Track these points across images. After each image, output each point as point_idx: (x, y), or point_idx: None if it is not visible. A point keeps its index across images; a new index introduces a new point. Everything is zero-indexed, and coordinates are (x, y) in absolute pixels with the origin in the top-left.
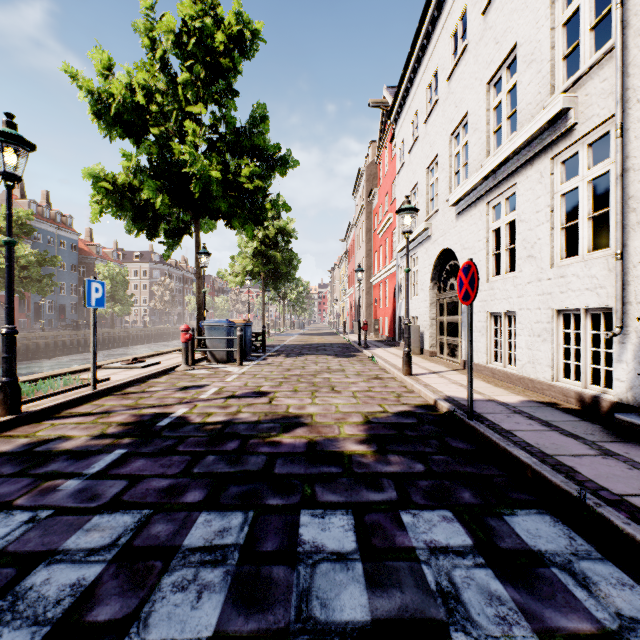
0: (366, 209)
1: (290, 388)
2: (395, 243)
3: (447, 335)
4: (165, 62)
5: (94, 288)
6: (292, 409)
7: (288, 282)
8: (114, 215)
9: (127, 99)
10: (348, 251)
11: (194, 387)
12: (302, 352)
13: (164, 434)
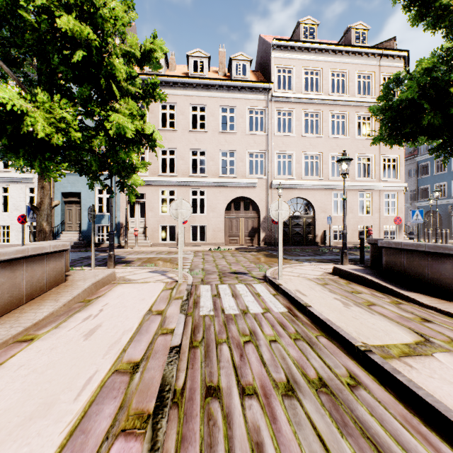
0: None
1: None
2: None
3: None
4: None
5: None
6: None
7: None
8: None
9: None
10: None
11: None
12: None
13: None
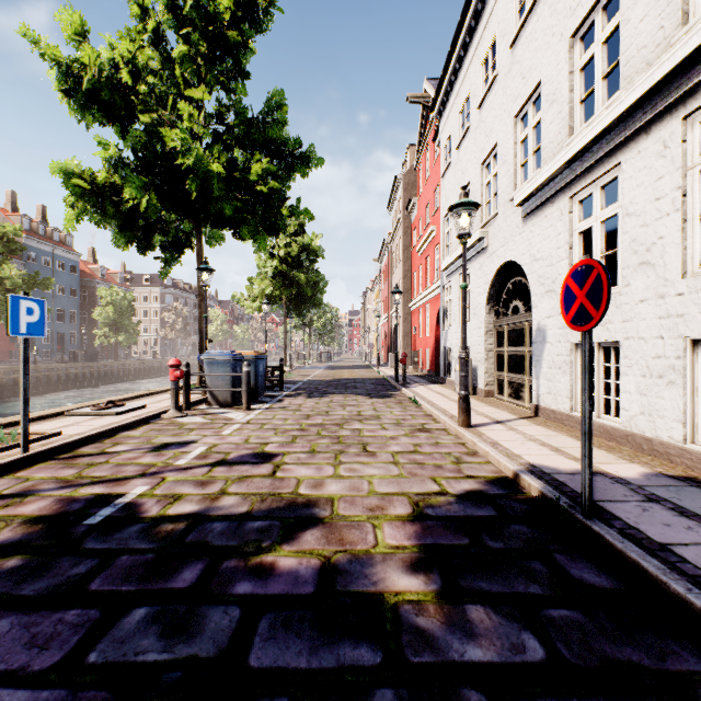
0: (403, 223)
1: (306, 447)
2: (438, 261)
3: (509, 371)
4: (159, 36)
5: (25, 308)
6: (304, 487)
7: (314, 308)
8: (96, 223)
9: (103, 71)
10: (382, 273)
11: (174, 445)
12: (328, 391)
13: (84, 545)
